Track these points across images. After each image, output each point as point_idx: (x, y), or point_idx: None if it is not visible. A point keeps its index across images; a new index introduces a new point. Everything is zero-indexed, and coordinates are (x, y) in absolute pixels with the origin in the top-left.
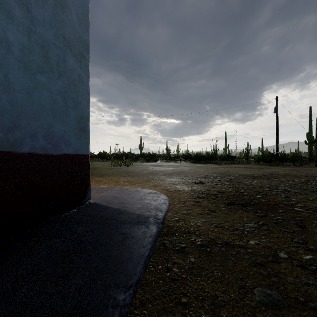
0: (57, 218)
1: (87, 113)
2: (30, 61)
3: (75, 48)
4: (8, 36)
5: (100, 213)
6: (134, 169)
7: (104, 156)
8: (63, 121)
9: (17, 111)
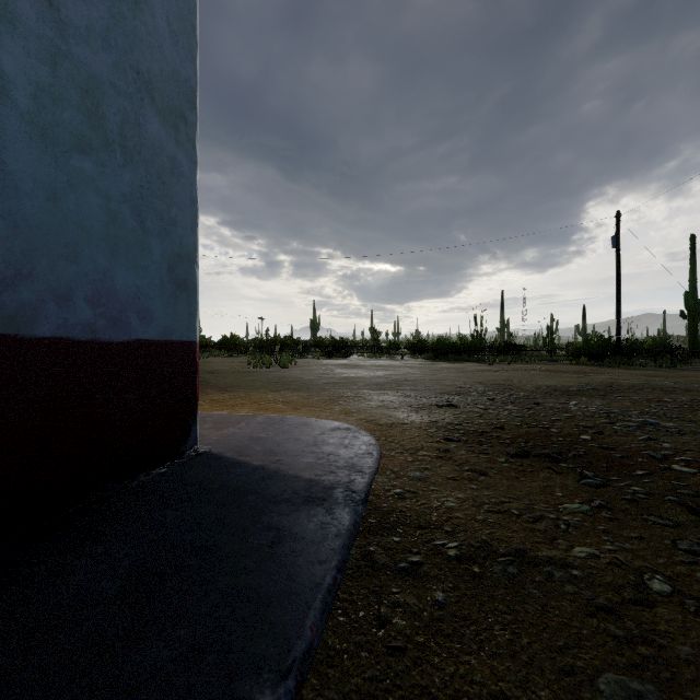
0: (120, 488)
1: (193, 246)
2: (57, 123)
3: (162, 98)
4: (3, 64)
5: (221, 476)
6: (299, 374)
7: (234, 346)
8: (134, 265)
9: (24, 239)
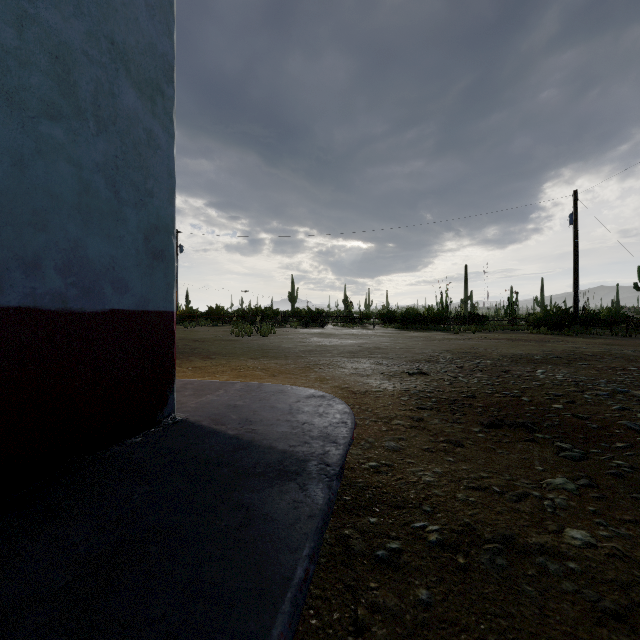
0: (92, 459)
1: (170, 218)
2: (24, 87)
3: (138, 70)
4: None
5: (195, 447)
6: (278, 343)
7: (219, 316)
8: (109, 235)
9: None
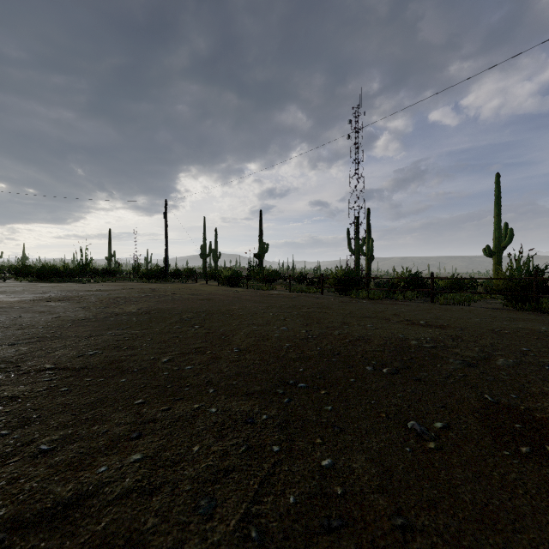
0: None
1: None
2: None
3: None
4: None
5: None
6: None
7: None
8: None
9: None
